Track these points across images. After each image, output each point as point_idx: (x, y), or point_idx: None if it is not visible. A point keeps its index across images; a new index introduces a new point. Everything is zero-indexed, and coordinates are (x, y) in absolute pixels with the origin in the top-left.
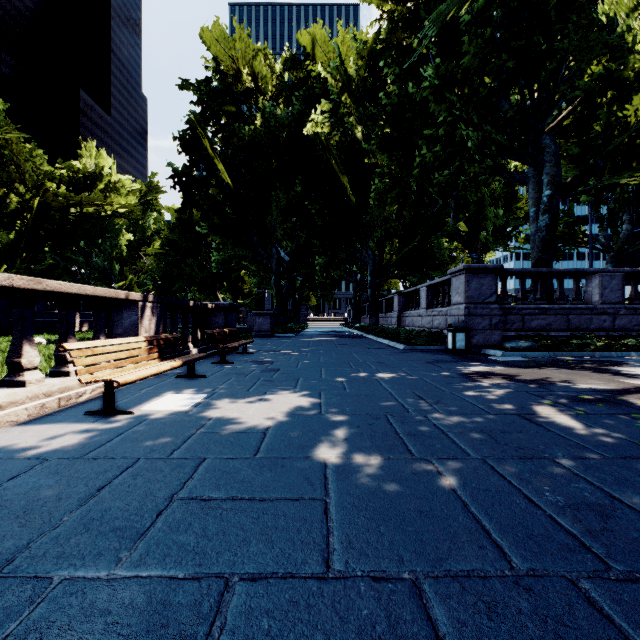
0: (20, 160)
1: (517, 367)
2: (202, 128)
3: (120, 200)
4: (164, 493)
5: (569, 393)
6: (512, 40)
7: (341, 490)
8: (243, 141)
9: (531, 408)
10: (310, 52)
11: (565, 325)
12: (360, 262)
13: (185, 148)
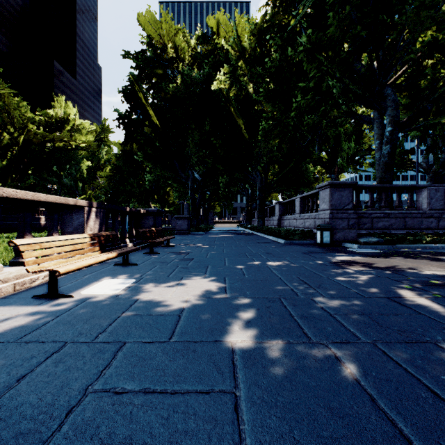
0: (10, 109)
1: (372, 257)
2: (138, 85)
3: (81, 137)
4: (80, 384)
5: (421, 278)
6: (363, 18)
7: (249, 380)
8: (168, 94)
9: (396, 292)
10: (216, 31)
11: (403, 225)
12: (251, 181)
13: (126, 99)
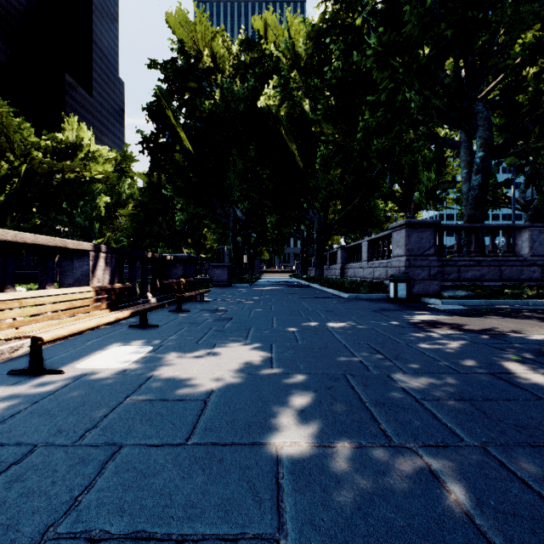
0: (9, 132)
1: (461, 316)
2: (167, 101)
3: (98, 167)
4: (36, 523)
5: (530, 345)
6: (448, 14)
7: (301, 515)
8: (204, 113)
9: (501, 365)
10: (263, 35)
11: (498, 276)
12: (307, 220)
13: (152, 119)
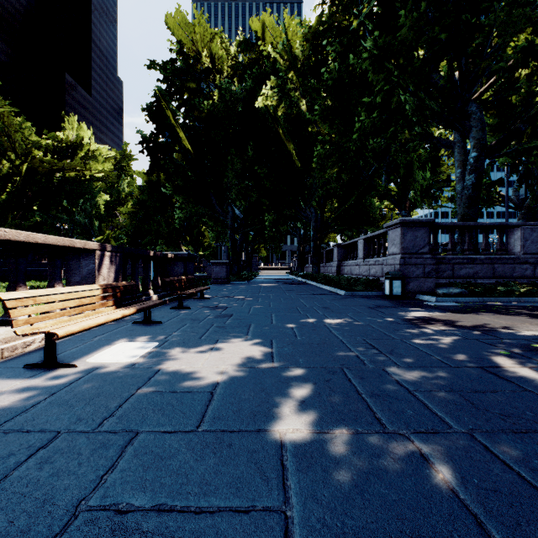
0: (11, 131)
1: (455, 312)
2: (166, 101)
3: (97, 166)
4: (69, 497)
5: (520, 341)
6: (442, 18)
7: (305, 491)
8: (202, 113)
9: (491, 359)
10: (261, 36)
11: (491, 273)
12: (304, 218)
13: (152, 119)
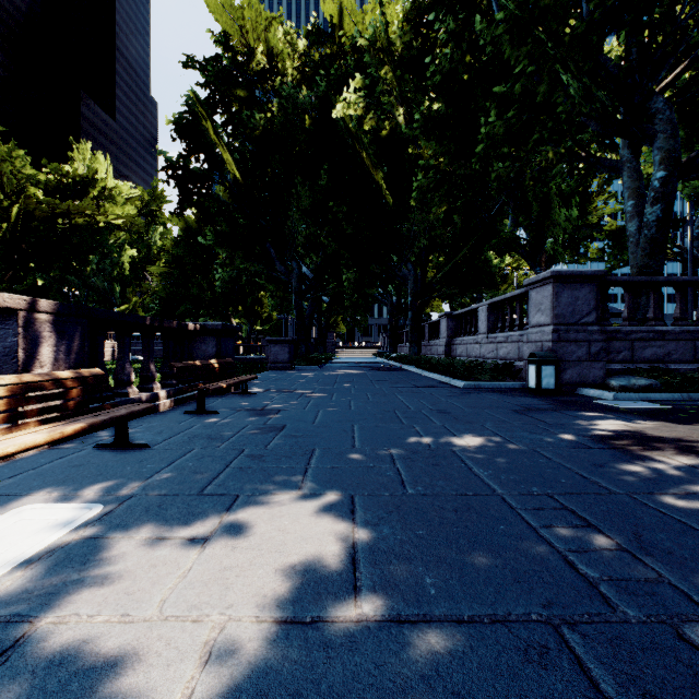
0: None
1: (668, 422)
2: (205, 113)
3: (116, 209)
4: None
5: None
6: None
7: None
8: (256, 130)
9: None
10: (338, 24)
11: (690, 355)
12: (398, 278)
13: (184, 137)
